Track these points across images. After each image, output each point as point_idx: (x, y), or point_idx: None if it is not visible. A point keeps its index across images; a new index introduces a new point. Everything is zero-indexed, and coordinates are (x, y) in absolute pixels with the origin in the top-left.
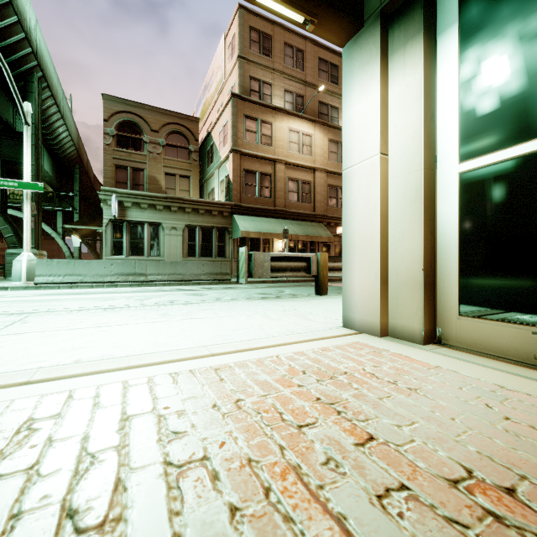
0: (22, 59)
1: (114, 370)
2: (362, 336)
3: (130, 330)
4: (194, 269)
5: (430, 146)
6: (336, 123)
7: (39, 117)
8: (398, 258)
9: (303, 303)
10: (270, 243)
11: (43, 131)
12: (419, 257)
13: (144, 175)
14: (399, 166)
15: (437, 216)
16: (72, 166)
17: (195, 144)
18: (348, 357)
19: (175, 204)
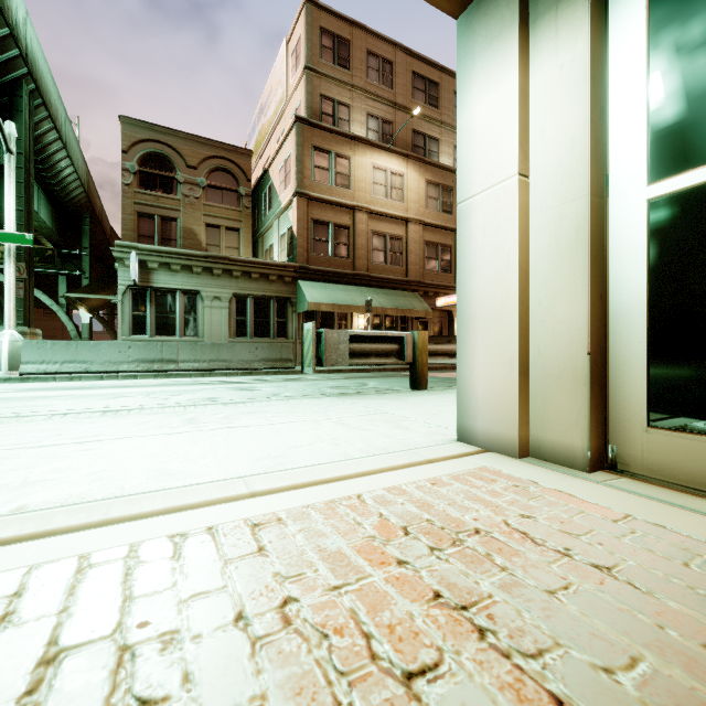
0: (6, 64)
1: (75, 529)
2: (490, 457)
3: (130, 447)
4: (244, 354)
5: (598, 160)
6: (435, 160)
7: (31, 145)
8: (547, 337)
9: (394, 402)
10: (348, 319)
11: (38, 165)
12: (581, 334)
13: (178, 227)
14: (548, 193)
15: (609, 269)
16: (80, 214)
17: (247, 186)
18: (475, 496)
19: (219, 265)
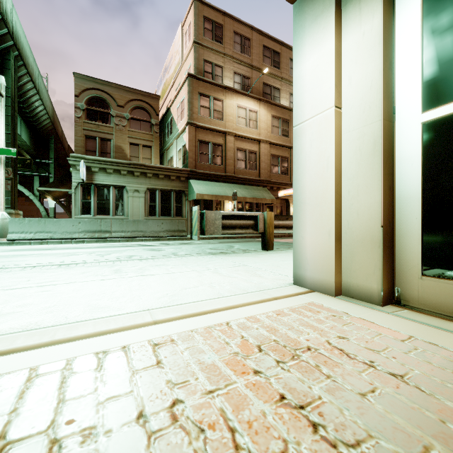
0: None
1: (30, 348)
2: (316, 296)
3: (74, 289)
4: (154, 227)
5: (388, 96)
6: (277, 102)
7: (16, 91)
8: (353, 215)
9: (251, 258)
10: (221, 204)
11: (20, 105)
12: (377, 213)
13: (111, 145)
14: (354, 119)
15: (396, 170)
16: (48, 137)
17: (156, 118)
18: (307, 323)
19: (138, 169)
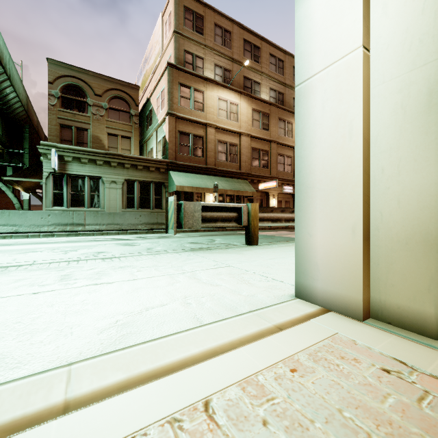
0: None
1: None
2: (335, 320)
3: None
4: (131, 220)
5: None
6: (258, 96)
7: None
8: (391, 203)
9: (235, 255)
10: (202, 197)
11: None
12: (435, 199)
13: (88, 135)
14: (393, 63)
15: None
16: (22, 126)
17: (136, 109)
18: (352, 398)
19: (115, 160)
